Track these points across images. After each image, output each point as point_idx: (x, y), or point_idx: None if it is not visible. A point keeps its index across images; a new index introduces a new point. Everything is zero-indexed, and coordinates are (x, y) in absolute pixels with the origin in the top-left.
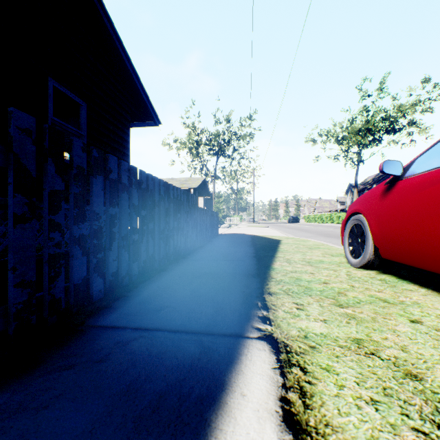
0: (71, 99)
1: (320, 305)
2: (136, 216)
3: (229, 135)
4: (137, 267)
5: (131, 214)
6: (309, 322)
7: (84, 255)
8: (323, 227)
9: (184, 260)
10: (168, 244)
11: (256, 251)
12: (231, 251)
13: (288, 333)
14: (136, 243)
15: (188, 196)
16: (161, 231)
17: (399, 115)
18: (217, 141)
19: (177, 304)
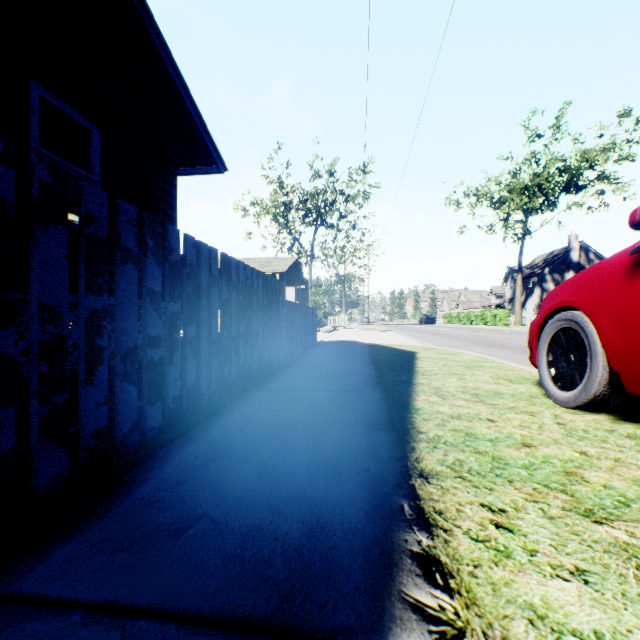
0: (75, 121)
1: (545, 514)
2: (157, 314)
3: (332, 194)
4: (158, 412)
5: (145, 309)
6: (545, 579)
7: (9, 402)
8: (473, 330)
9: (257, 391)
10: (229, 363)
11: (379, 372)
12: (338, 373)
13: (507, 636)
14: (157, 366)
15: (266, 280)
16: (214, 340)
17: (583, 166)
18: (315, 203)
19: (222, 508)
